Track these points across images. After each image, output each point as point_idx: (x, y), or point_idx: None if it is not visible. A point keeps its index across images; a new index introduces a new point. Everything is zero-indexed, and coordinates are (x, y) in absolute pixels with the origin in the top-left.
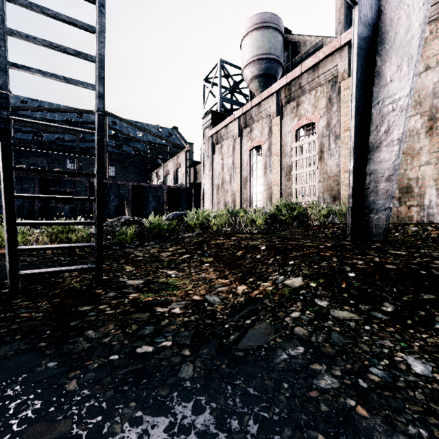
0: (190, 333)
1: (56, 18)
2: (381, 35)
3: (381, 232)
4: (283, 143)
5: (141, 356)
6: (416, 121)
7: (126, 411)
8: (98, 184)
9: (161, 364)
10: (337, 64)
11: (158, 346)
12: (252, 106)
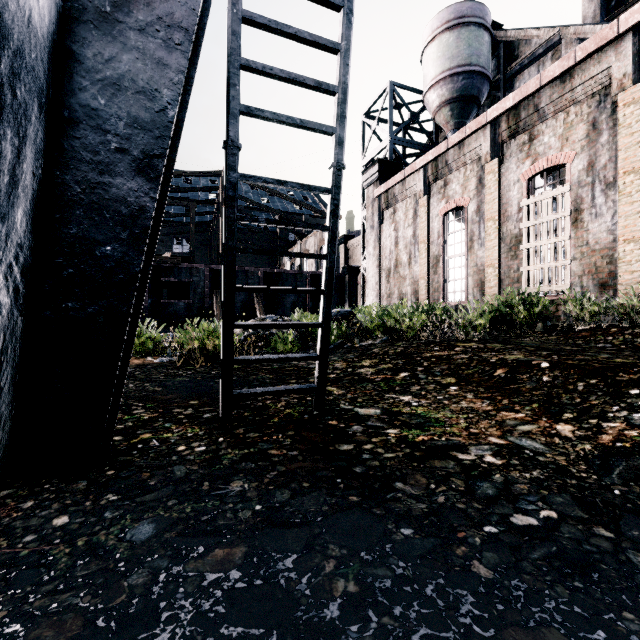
0: (567, 500)
1: (294, 38)
2: None
3: None
4: (504, 201)
5: (533, 532)
6: None
7: (634, 628)
8: (329, 270)
9: (586, 549)
10: (610, 66)
11: (541, 518)
12: (448, 147)
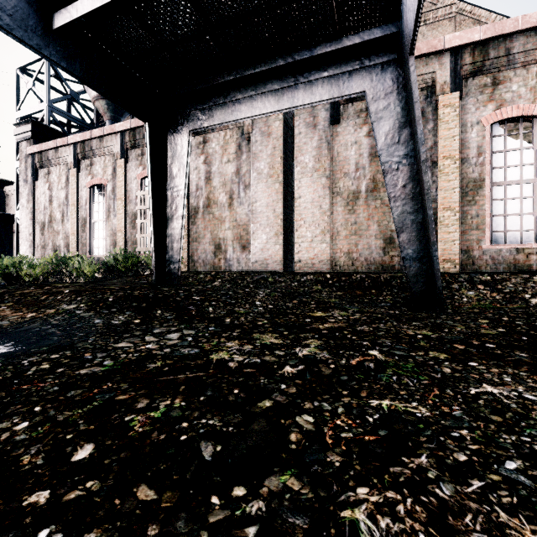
0: None
1: None
2: (170, 144)
3: (176, 278)
4: (128, 189)
5: None
6: (223, 197)
7: None
8: None
9: None
10: None
11: None
12: (92, 137)
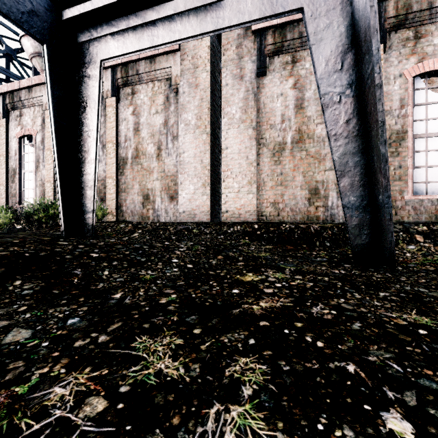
0: None
1: None
2: (79, 77)
3: (90, 229)
4: None
5: None
6: (151, 148)
7: None
8: None
9: None
10: (104, 82)
11: None
12: (20, 87)
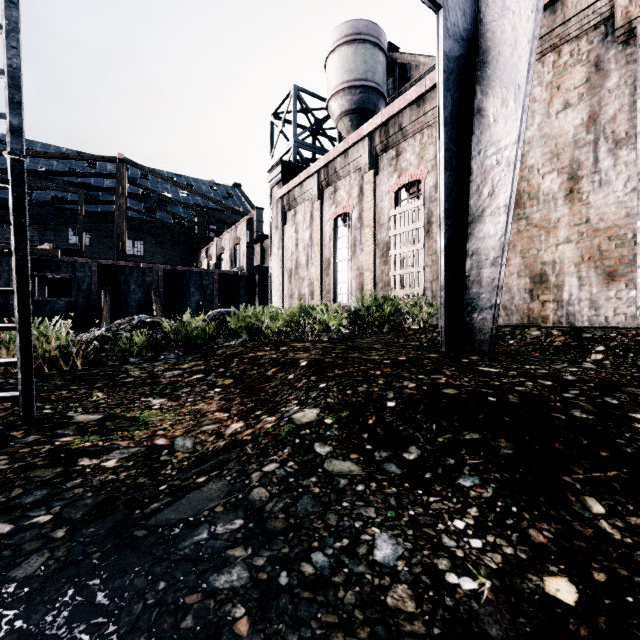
0: (95, 501)
1: None
2: (481, 54)
3: (486, 340)
4: (378, 210)
5: None
6: (552, 181)
7: None
8: (18, 268)
9: None
10: None
11: (24, 524)
12: (335, 155)
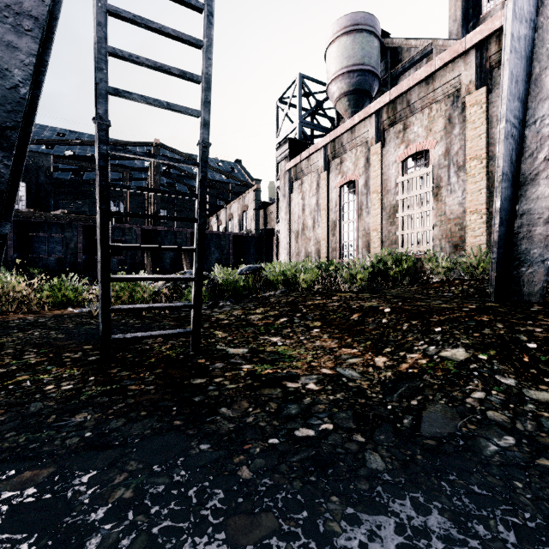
0: (348, 415)
1: (160, 33)
2: (541, 33)
3: (536, 291)
4: (385, 177)
5: (306, 441)
6: None
7: (332, 507)
8: (199, 231)
9: (337, 452)
10: (460, 74)
11: (319, 430)
12: (343, 131)
